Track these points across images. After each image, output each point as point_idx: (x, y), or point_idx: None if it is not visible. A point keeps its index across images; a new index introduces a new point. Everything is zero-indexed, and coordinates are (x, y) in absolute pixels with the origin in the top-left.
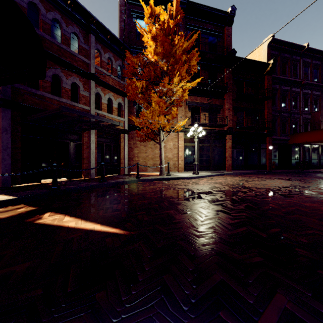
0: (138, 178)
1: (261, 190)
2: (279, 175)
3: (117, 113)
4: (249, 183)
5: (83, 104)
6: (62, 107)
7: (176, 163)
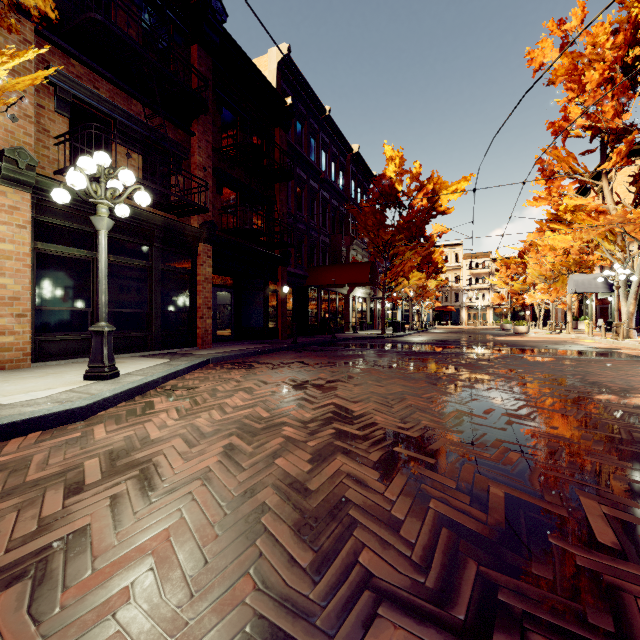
0: None
1: (498, 449)
2: (325, 351)
3: None
4: (361, 405)
5: None
6: None
7: None
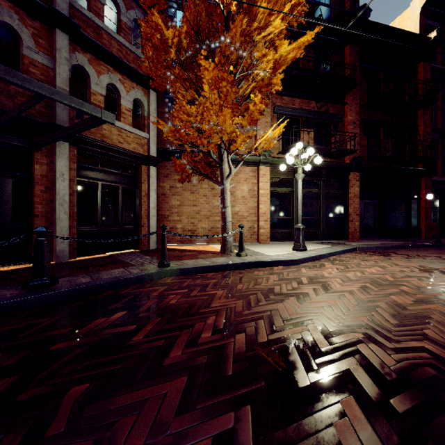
0: (163, 267)
1: None
2: None
3: (133, 122)
4: None
5: None
6: None
7: (254, 226)
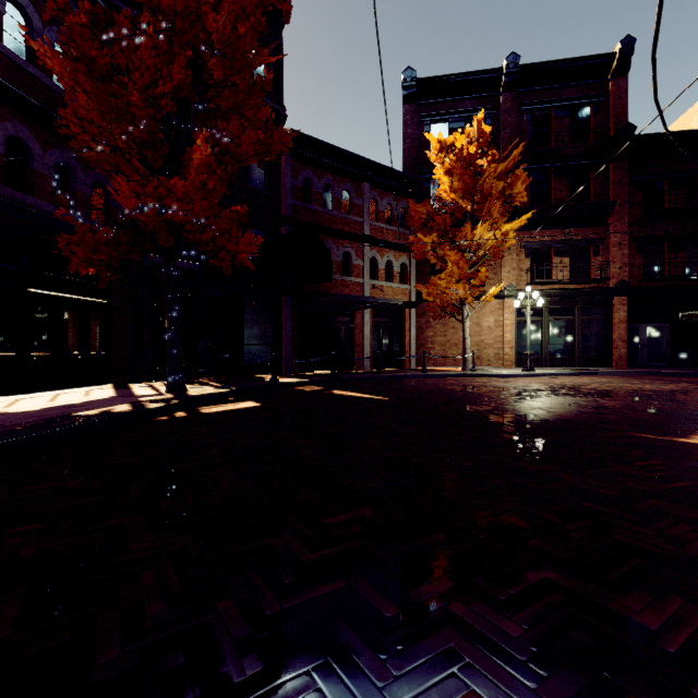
0: (424, 372)
1: (592, 391)
2: None
3: (400, 279)
4: (597, 385)
5: (356, 277)
6: (339, 295)
7: (500, 353)
